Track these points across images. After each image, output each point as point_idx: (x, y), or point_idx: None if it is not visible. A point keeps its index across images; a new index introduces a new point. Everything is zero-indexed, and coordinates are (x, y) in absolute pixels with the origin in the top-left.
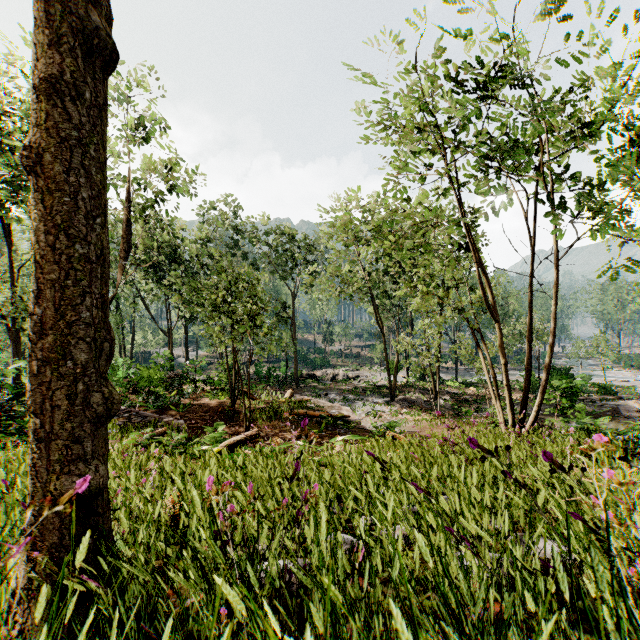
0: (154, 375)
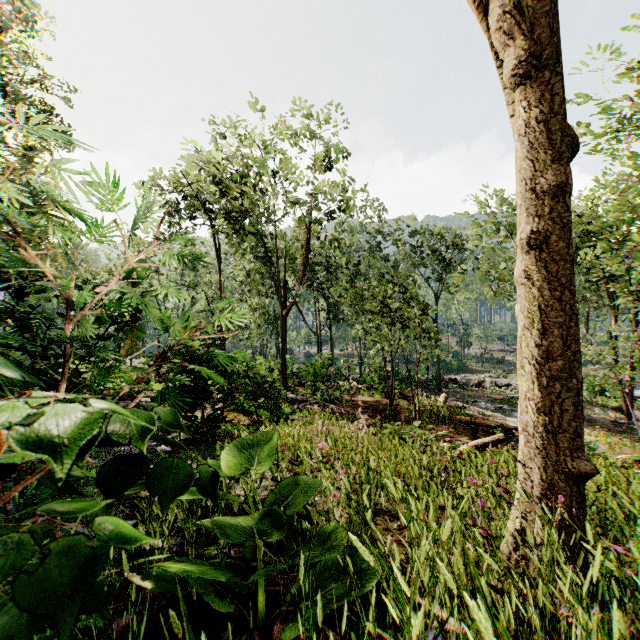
0: (318, 371)
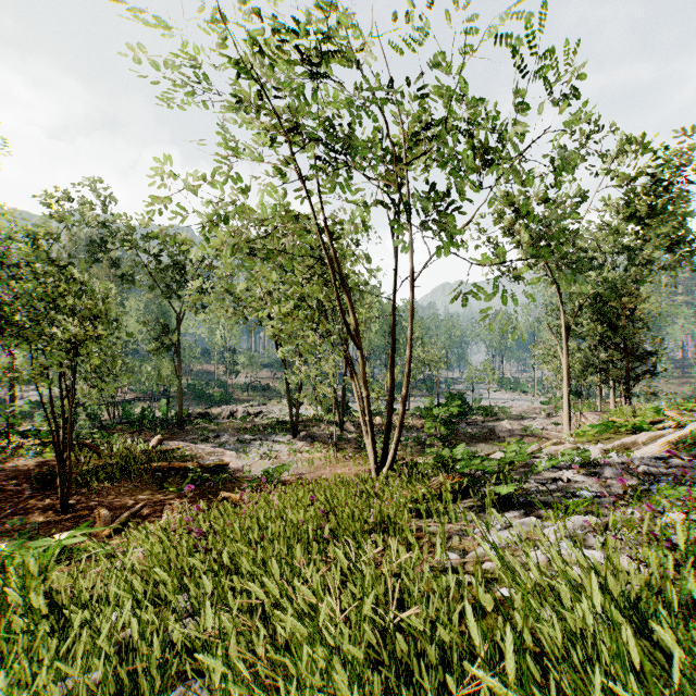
0: None
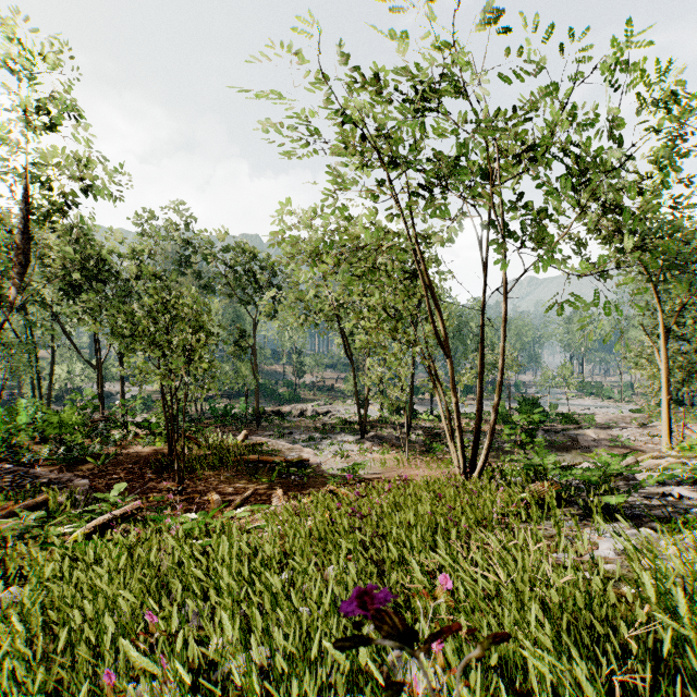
0: (68, 420)
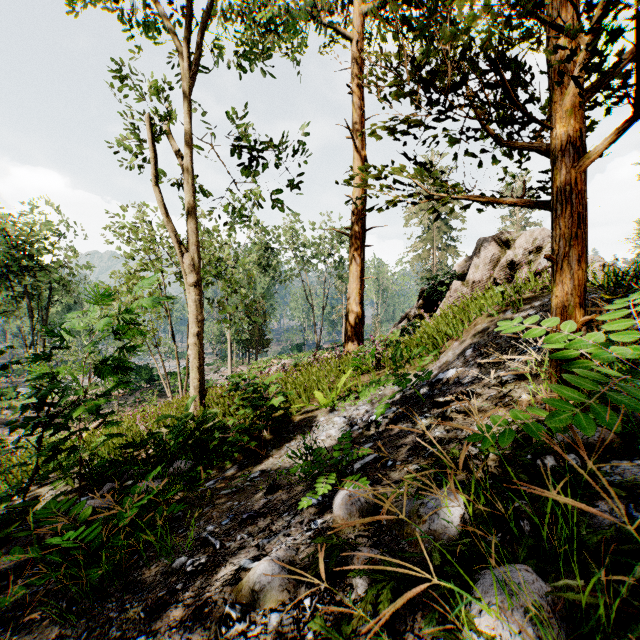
0: None
